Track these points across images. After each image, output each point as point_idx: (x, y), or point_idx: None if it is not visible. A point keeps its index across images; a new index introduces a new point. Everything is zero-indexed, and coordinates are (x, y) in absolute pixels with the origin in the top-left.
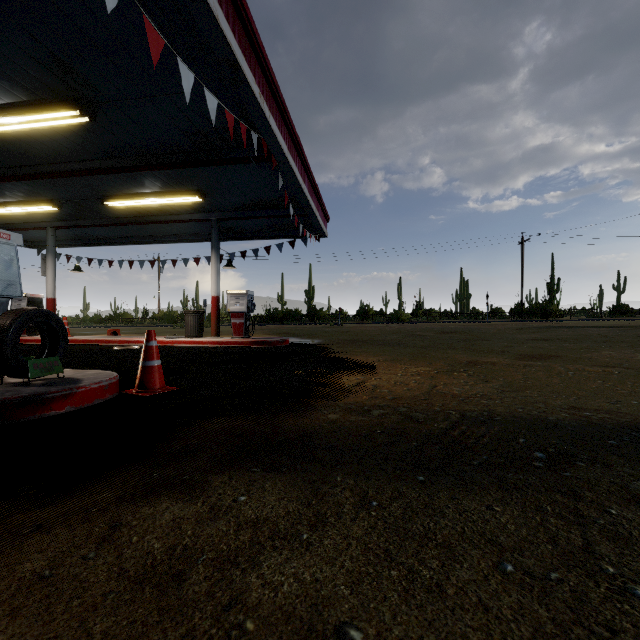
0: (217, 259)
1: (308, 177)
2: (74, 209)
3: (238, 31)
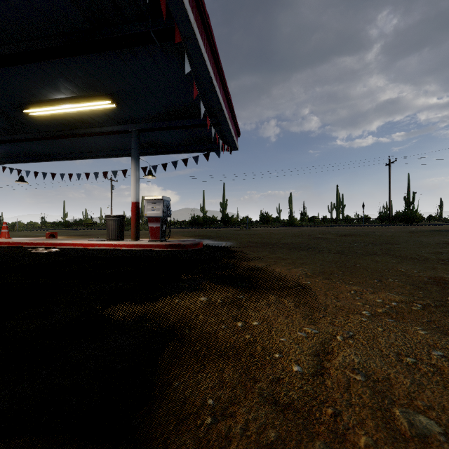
0: (136, 167)
1: (220, 78)
2: (5, 122)
3: None
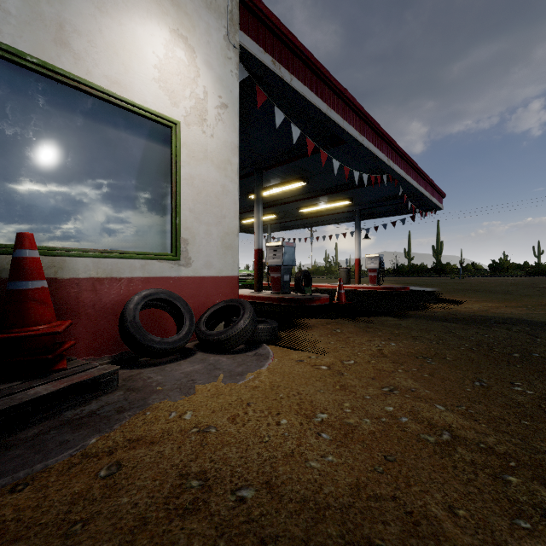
0: (359, 235)
1: (422, 178)
2: (282, 214)
3: (377, 141)
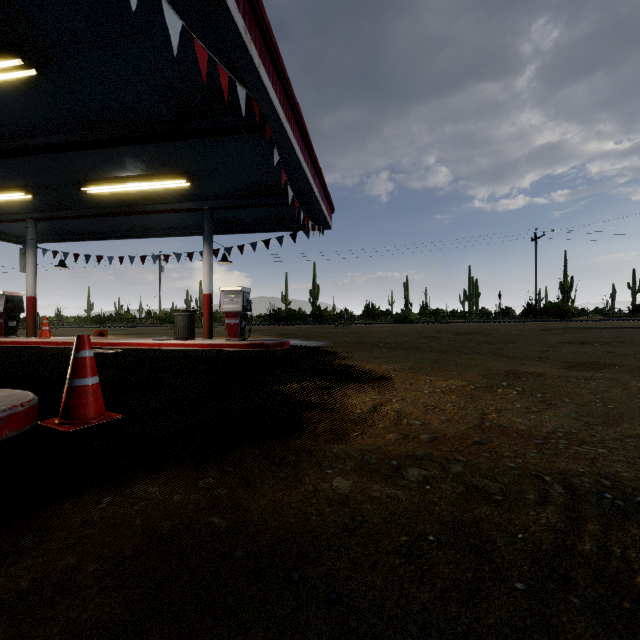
0: (210, 252)
1: (310, 157)
2: (52, 198)
3: None
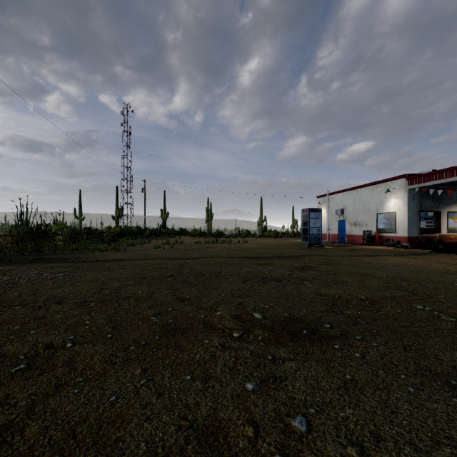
0: None
1: None
2: None
3: None
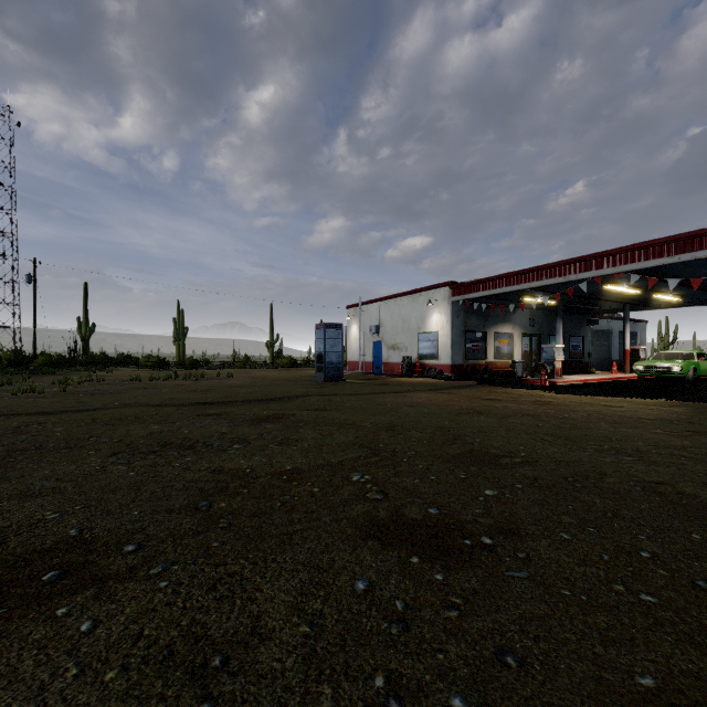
0: None
1: (703, 236)
2: None
3: (545, 274)
